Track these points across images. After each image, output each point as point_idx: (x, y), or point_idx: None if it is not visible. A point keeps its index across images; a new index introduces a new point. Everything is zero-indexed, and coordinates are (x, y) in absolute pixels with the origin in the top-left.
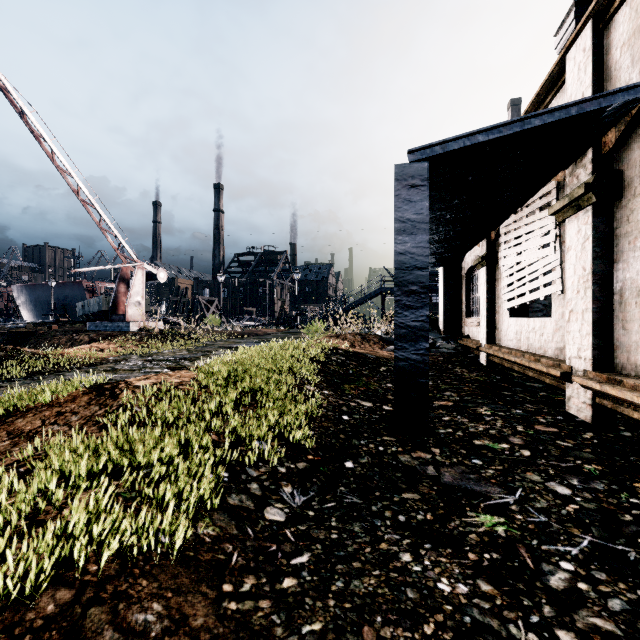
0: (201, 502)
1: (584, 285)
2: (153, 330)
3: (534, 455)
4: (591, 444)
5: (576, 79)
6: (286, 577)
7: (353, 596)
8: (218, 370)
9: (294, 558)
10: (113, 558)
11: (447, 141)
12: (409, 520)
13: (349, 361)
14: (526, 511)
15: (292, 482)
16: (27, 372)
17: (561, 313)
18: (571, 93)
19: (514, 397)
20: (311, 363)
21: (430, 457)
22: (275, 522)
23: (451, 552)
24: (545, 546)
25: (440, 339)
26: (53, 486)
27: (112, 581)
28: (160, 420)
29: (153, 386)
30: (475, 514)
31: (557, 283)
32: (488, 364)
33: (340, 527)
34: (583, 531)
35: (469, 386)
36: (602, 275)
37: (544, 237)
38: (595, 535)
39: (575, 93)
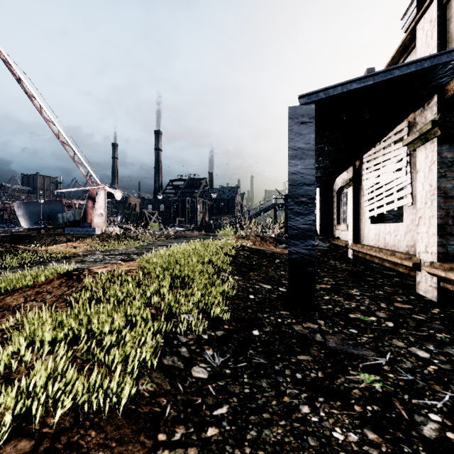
0: (142, 363)
1: (431, 198)
2: (111, 233)
3: (396, 326)
4: (439, 317)
5: (424, 43)
6: (209, 427)
7: (265, 444)
8: (157, 261)
9: (215, 410)
10: (68, 412)
11: (329, 88)
12: (304, 377)
13: (252, 255)
14: (396, 371)
15: (213, 346)
16: (20, 263)
17: (411, 219)
18: (420, 54)
19: (376, 282)
20: (225, 256)
21: (317, 327)
22: (200, 379)
23: (340, 405)
24: (415, 400)
25: (318, 240)
26: (23, 351)
27: (66, 432)
28: (112, 298)
29: (108, 272)
30: (356, 373)
31: (408, 197)
32: (354, 258)
33: (251, 383)
34: (444, 388)
35: (341, 273)
36: (445, 190)
37: (398, 163)
38: (453, 391)
39: (423, 54)
